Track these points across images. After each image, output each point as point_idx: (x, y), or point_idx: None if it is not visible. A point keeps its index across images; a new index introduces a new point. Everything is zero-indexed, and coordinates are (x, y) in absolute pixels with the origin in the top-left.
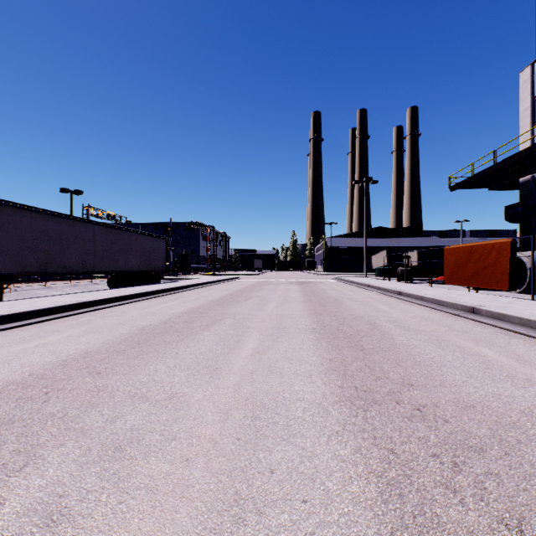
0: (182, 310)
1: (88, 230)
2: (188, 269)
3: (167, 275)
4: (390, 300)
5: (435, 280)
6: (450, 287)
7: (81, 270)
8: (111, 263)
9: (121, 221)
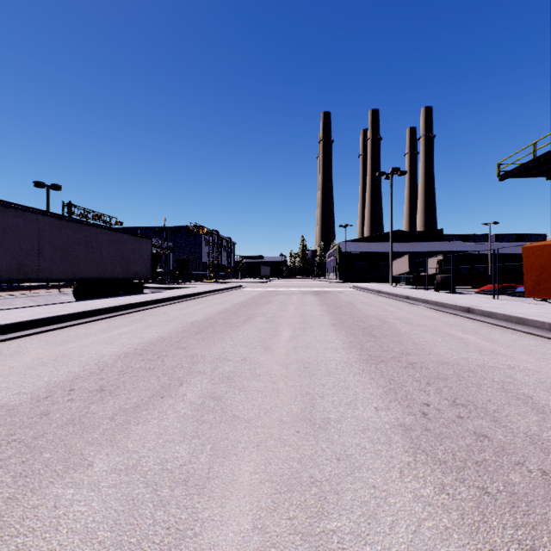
0: (127, 347)
1: (28, 222)
2: (188, 276)
3: (161, 283)
4: (464, 322)
5: (483, 290)
6: (516, 300)
7: (16, 276)
8: (68, 267)
9: (110, 222)
